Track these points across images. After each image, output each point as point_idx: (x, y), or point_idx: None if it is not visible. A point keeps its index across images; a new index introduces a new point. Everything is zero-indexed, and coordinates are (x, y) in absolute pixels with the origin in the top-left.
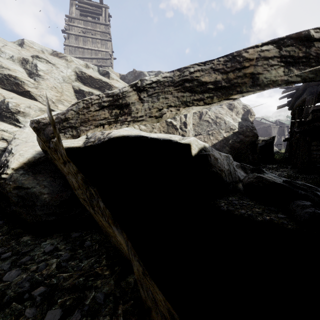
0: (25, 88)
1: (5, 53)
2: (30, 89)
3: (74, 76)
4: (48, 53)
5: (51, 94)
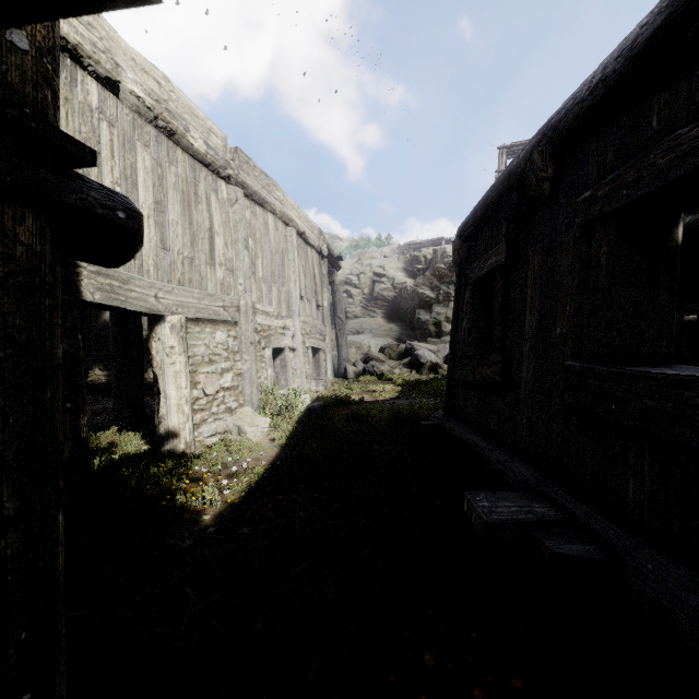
0: None
1: None
2: None
3: None
4: None
5: None
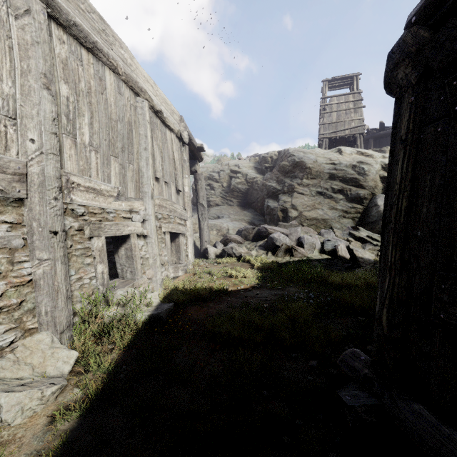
0: (360, 183)
1: (342, 163)
2: (362, 183)
3: (379, 167)
4: (354, 153)
5: (372, 184)
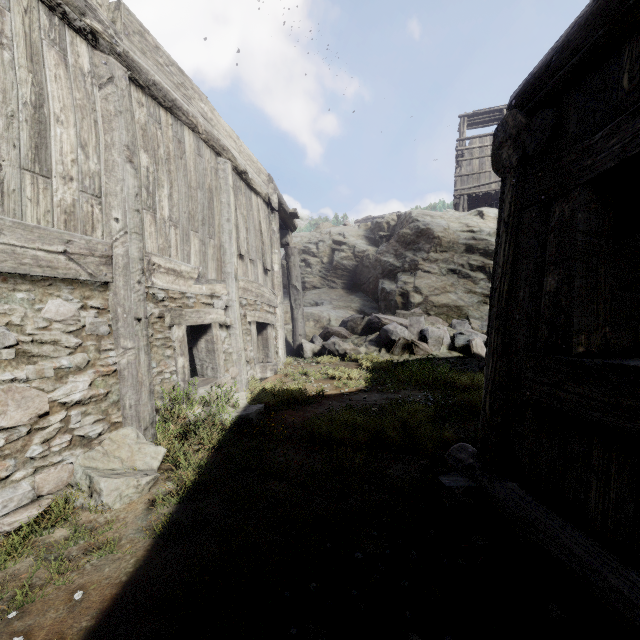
0: None
1: (484, 231)
2: None
3: None
4: None
5: None
